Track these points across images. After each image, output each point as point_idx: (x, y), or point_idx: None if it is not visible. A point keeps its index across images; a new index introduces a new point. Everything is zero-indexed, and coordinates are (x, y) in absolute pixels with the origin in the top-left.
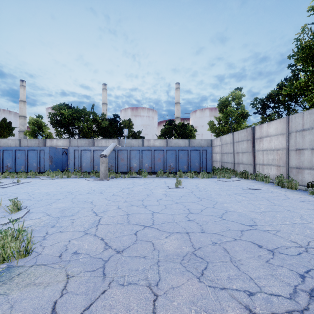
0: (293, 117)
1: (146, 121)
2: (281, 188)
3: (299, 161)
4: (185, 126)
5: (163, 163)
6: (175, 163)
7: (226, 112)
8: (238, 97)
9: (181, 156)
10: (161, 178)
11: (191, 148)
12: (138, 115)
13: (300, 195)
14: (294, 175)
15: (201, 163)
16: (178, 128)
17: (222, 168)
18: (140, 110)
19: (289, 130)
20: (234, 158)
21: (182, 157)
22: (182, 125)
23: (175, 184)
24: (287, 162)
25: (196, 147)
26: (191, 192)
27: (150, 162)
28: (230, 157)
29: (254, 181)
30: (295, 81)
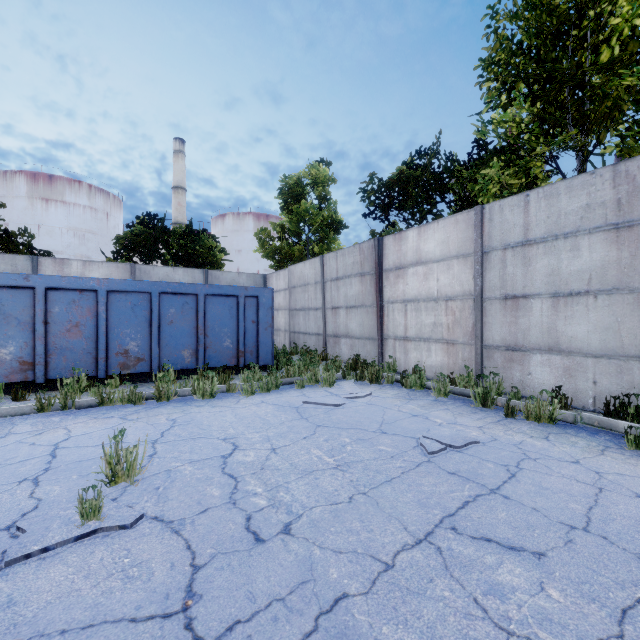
0: (495, 210)
1: (84, 220)
2: (511, 420)
3: (513, 329)
4: (194, 234)
5: (92, 341)
6: (149, 341)
7: (298, 212)
8: (324, 180)
9: (173, 315)
10: (60, 415)
11: (209, 289)
12: (54, 197)
13: (625, 460)
14: (498, 368)
15: (243, 339)
16: (173, 236)
17: (295, 348)
18: (63, 185)
19: (484, 245)
20: (326, 323)
21: (175, 320)
22: (187, 232)
23: (79, 501)
24: (480, 333)
25: (224, 288)
26: (182, 606)
27: (25, 341)
28: (314, 320)
29: (405, 392)
30: (503, 109)
